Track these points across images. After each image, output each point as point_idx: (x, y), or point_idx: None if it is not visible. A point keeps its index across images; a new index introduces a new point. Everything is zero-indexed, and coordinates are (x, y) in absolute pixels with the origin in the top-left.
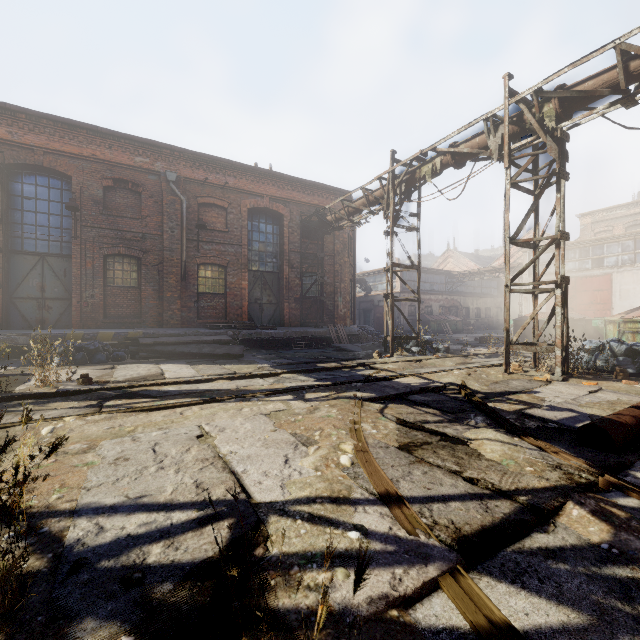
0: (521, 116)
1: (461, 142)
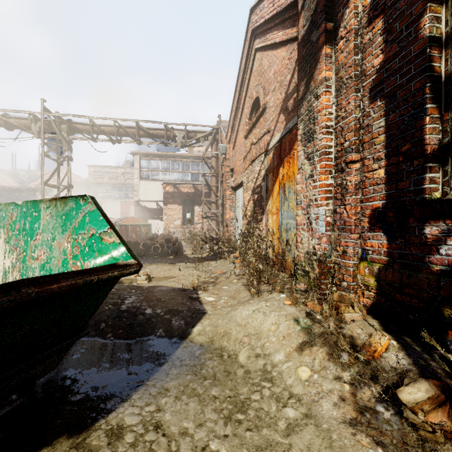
0: (51, 123)
1: (12, 117)
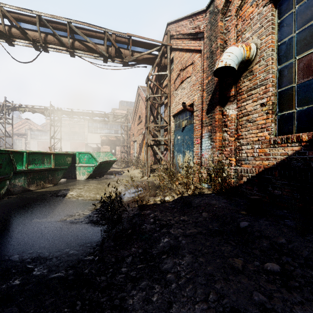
0: (53, 111)
1: (36, 108)
